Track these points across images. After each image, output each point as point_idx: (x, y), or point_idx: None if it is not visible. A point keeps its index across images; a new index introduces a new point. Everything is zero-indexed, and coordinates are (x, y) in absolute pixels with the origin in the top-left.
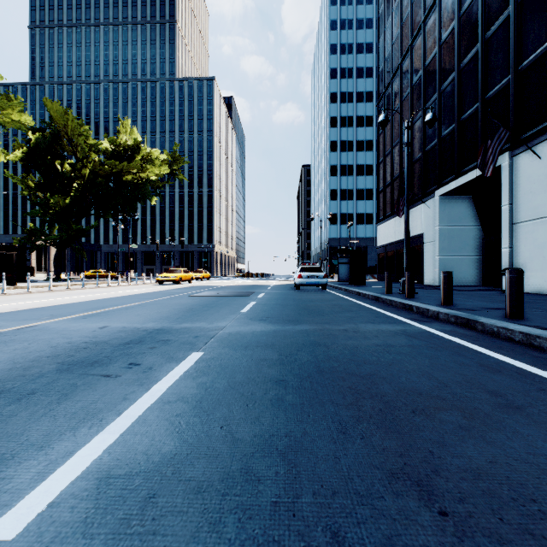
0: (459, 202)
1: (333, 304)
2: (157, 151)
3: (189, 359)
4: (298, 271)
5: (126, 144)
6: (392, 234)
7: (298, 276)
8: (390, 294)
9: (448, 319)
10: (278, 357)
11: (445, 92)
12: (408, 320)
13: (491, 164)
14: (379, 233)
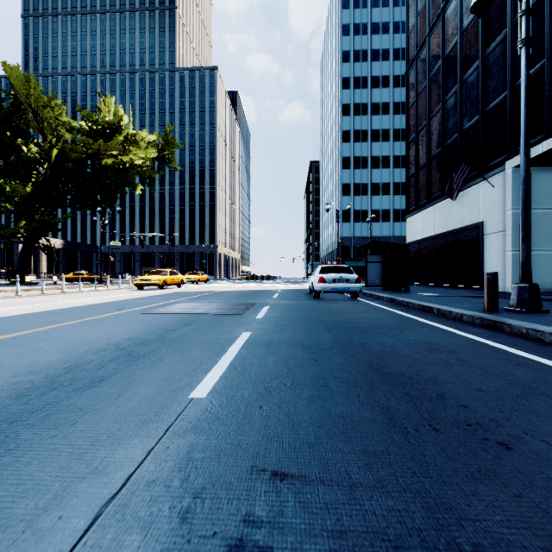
0: (541, 176)
1: (426, 345)
2: (145, 133)
3: None
4: (318, 272)
5: (106, 122)
6: (429, 227)
7: (319, 279)
8: (501, 313)
9: None
10: None
11: None
12: None
13: None
14: (408, 227)
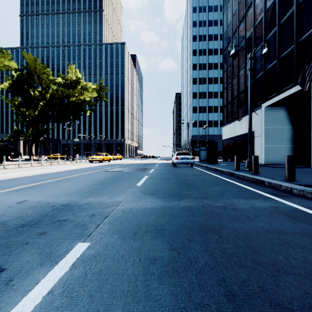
0: (278, 111)
1: (202, 178)
2: (90, 83)
3: (67, 258)
4: (175, 155)
5: (72, 79)
6: (232, 132)
7: (175, 158)
8: (239, 170)
9: (303, 194)
10: (169, 255)
11: (269, 41)
12: (269, 194)
13: (308, 82)
14: (223, 132)
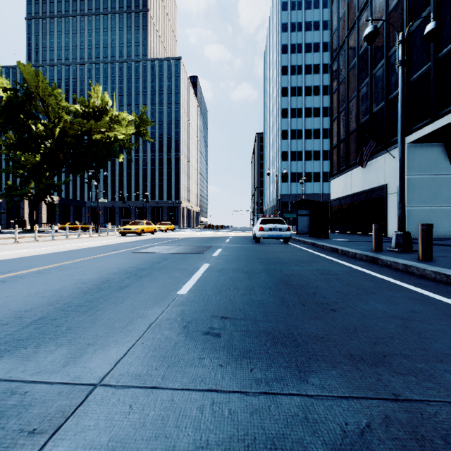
0: (430, 150)
1: (321, 271)
2: (125, 114)
3: None
4: (259, 223)
5: (96, 106)
6: (348, 187)
7: (259, 228)
8: (382, 252)
9: None
10: None
11: (415, 32)
12: None
13: None
14: (332, 187)
